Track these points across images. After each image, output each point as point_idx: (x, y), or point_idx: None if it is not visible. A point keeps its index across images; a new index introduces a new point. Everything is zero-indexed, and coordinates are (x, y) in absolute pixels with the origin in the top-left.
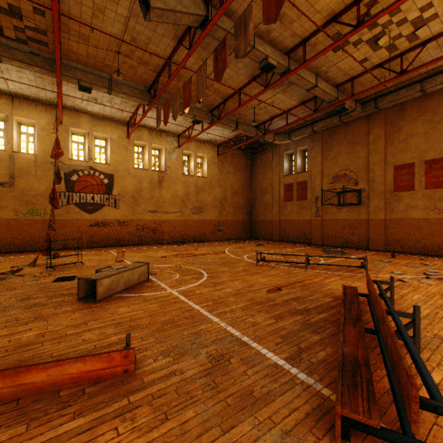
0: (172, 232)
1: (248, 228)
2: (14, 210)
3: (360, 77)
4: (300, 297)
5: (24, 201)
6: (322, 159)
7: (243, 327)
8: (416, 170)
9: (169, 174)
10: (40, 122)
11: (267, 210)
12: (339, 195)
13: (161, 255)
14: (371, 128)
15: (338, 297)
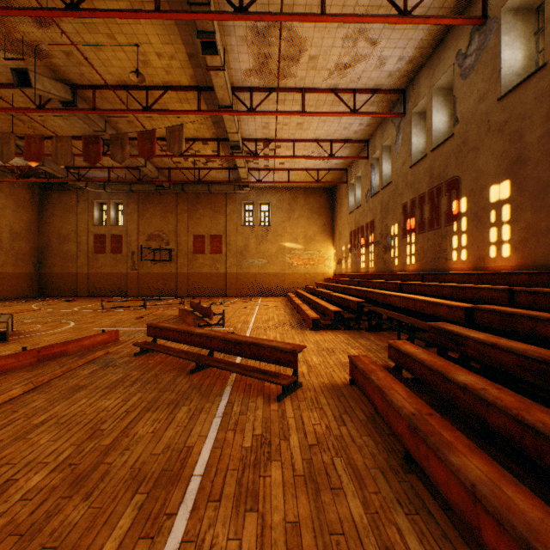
0: None
1: (37, 283)
2: None
3: (176, 169)
4: (158, 318)
5: None
6: (139, 217)
7: (144, 328)
8: (206, 240)
9: None
10: None
11: (70, 261)
12: (155, 252)
13: None
14: (179, 203)
15: (177, 315)
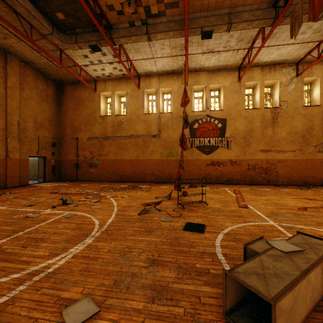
0: (287, 173)
1: None
2: (160, 153)
3: None
4: None
5: (165, 146)
6: None
7: None
8: None
9: (284, 108)
10: (174, 88)
11: None
12: None
13: (292, 203)
14: None
15: None
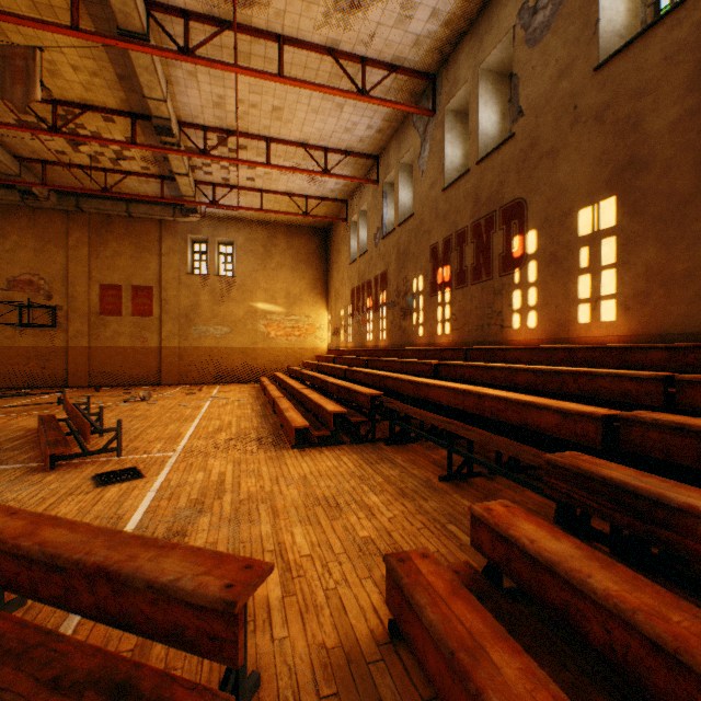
0: None
1: None
2: None
3: (58, 165)
4: None
5: None
6: None
7: None
8: (125, 294)
9: None
10: None
11: None
12: (22, 310)
13: None
14: (73, 228)
15: (34, 429)
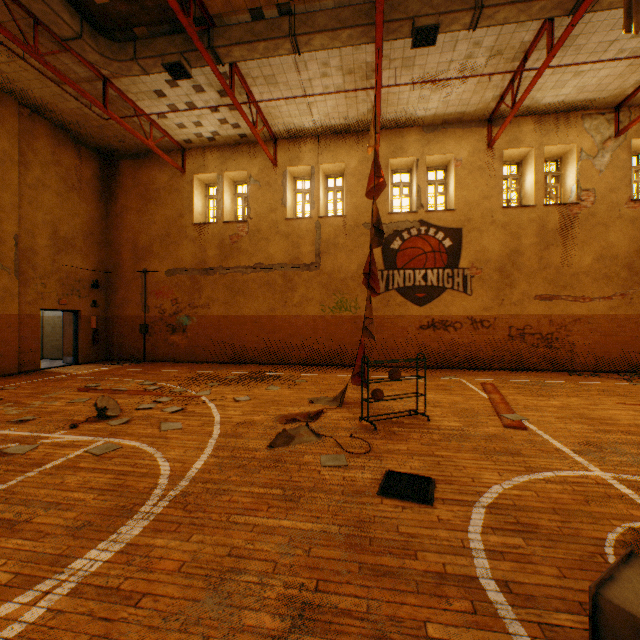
0: (595, 346)
1: None
2: (319, 303)
3: None
4: None
5: (330, 288)
6: None
7: None
8: None
9: (587, 206)
10: (349, 163)
11: None
12: None
13: (625, 417)
14: None
15: None
